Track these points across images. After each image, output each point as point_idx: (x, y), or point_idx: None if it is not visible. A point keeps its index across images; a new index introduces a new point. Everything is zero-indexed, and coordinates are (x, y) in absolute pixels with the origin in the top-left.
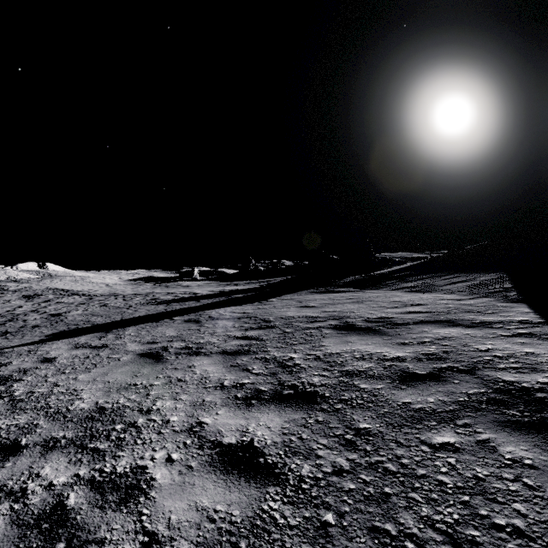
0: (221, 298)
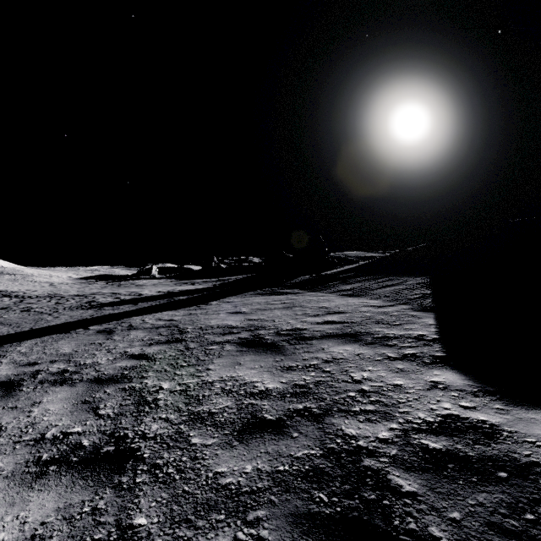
0: (162, 300)
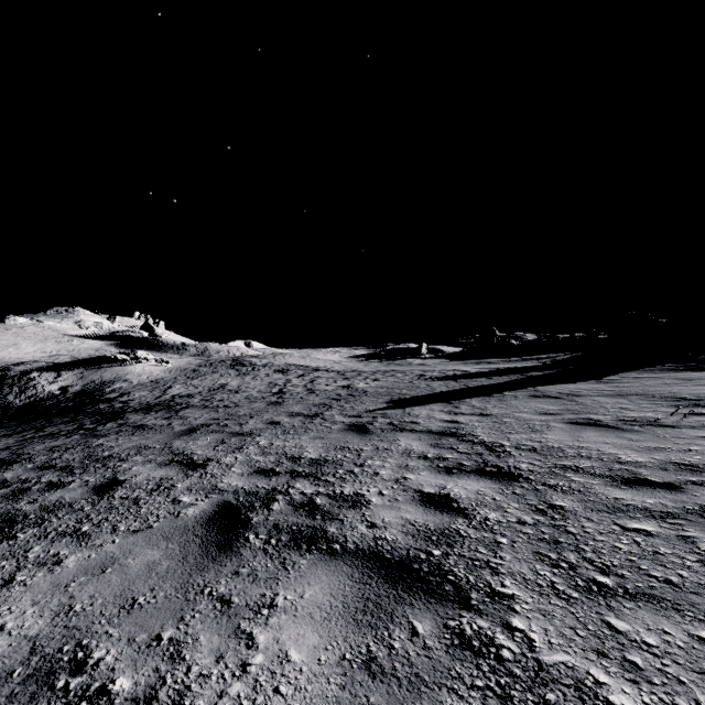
0: (516, 375)
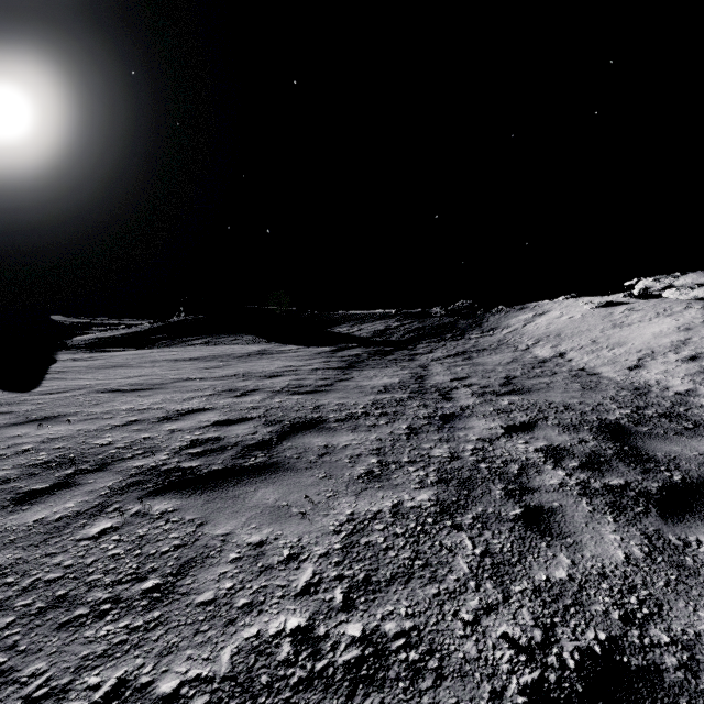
0: None
